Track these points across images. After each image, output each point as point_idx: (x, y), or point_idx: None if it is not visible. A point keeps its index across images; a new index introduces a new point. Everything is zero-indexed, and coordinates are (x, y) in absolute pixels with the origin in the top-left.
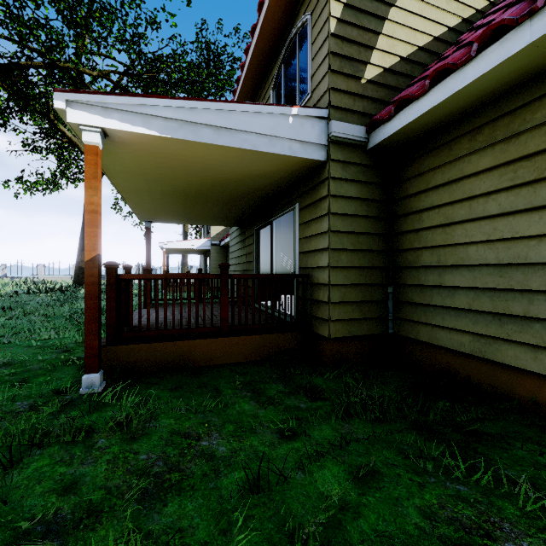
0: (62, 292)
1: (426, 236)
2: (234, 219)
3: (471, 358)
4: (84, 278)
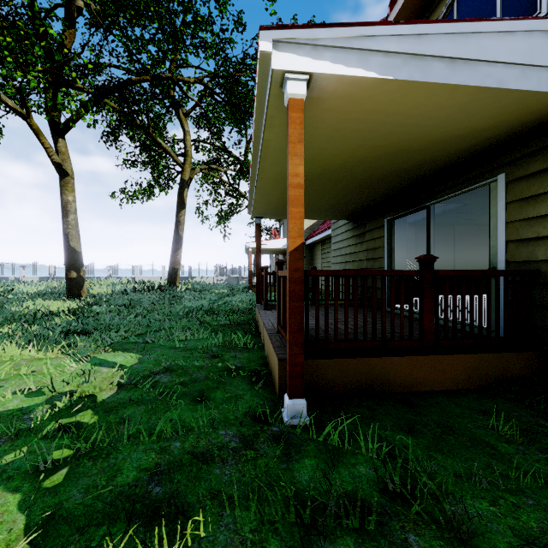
0: (161, 290)
1: None
2: (355, 210)
3: None
4: (176, 278)
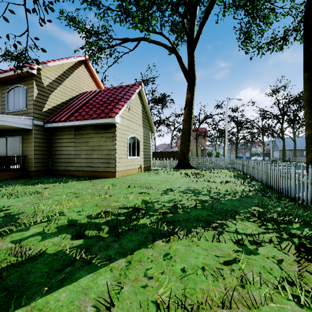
0: None
1: (57, 148)
2: None
3: (64, 170)
4: None
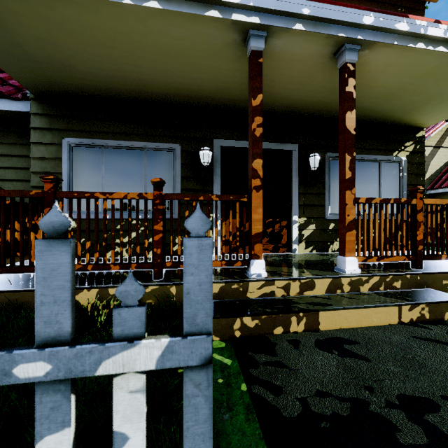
0: None
1: None
2: None
3: None
4: None
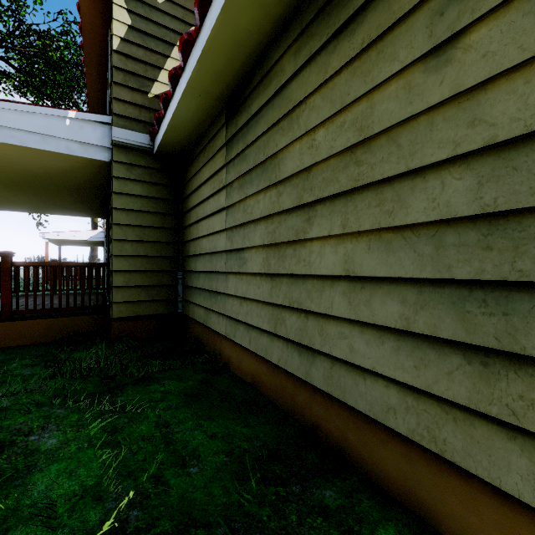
0: None
1: (192, 231)
2: (90, 210)
3: (205, 327)
4: None
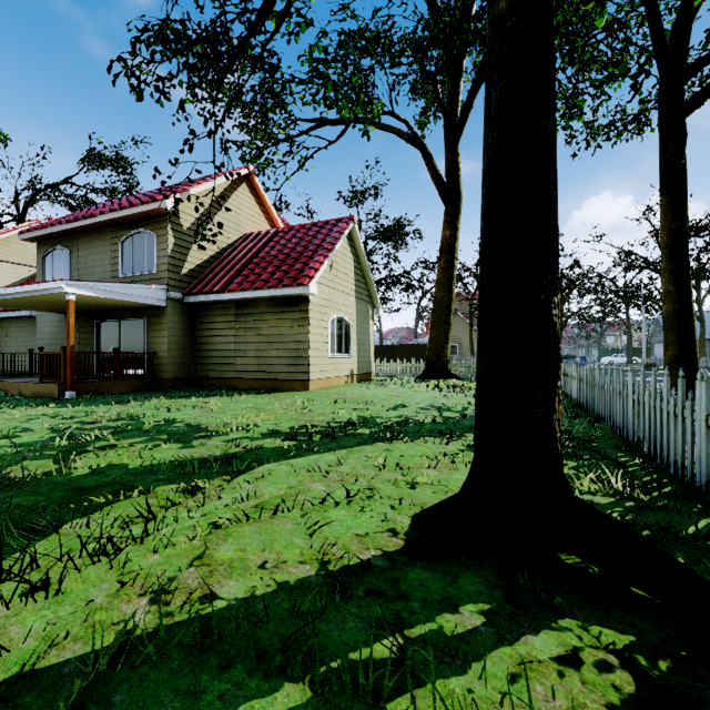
0: None
1: (206, 339)
2: None
3: (218, 378)
4: None
